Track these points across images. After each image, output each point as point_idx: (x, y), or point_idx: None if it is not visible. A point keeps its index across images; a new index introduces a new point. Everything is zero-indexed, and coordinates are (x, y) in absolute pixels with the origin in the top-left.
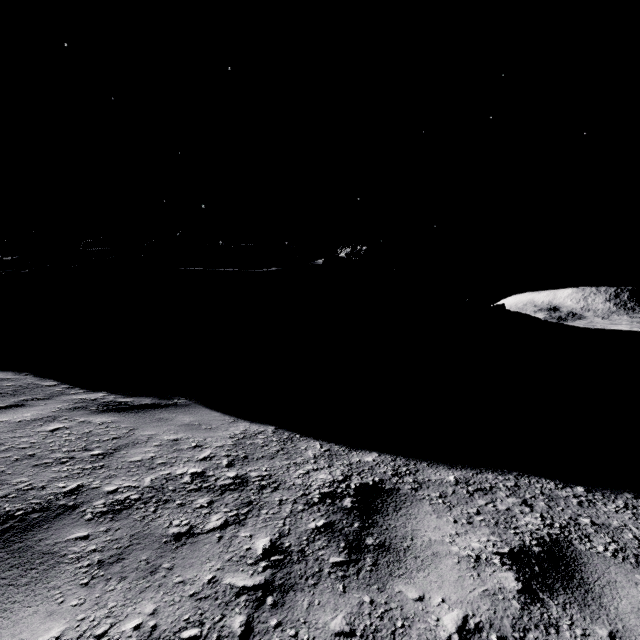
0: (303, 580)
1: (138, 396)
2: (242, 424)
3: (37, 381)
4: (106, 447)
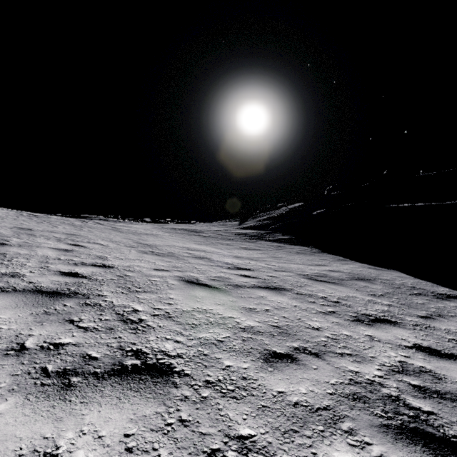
0: (422, 296)
1: (378, 267)
2: (418, 280)
3: (344, 259)
4: (375, 275)
